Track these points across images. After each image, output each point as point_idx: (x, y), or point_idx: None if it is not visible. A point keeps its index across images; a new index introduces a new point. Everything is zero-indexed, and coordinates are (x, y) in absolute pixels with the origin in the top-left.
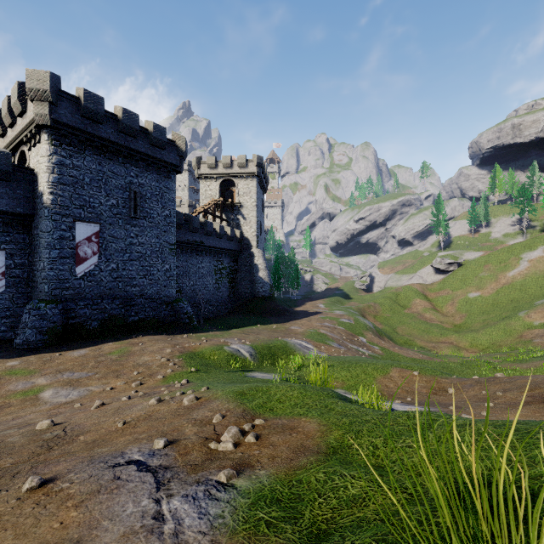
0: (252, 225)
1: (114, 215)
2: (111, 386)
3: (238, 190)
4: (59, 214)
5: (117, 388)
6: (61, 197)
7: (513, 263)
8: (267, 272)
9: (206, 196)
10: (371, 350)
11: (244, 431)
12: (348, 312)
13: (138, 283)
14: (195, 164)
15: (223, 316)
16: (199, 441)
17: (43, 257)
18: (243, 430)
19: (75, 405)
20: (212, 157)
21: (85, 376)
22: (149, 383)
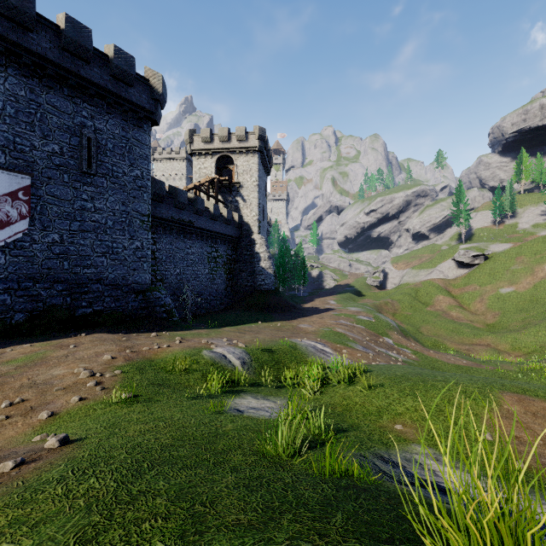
0: (252, 208)
1: (55, 166)
2: None
3: (237, 168)
4: None
5: None
6: None
7: None
8: (270, 262)
9: (200, 175)
10: (403, 354)
11: None
12: (365, 309)
13: (93, 263)
14: (188, 138)
15: (218, 312)
16: None
17: None
18: None
19: None
20: (206, 129)
21: None
22: (3, 434)
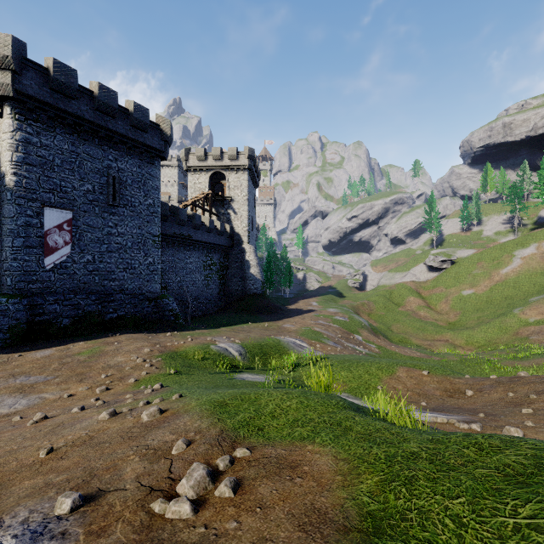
0: (243, 220)
1: (89, 202)
2: (71, 392)
3: (228, 184)
4: (25, 198)
5: (77, 395)
6: (27, 179)
7: (506, 260)
8: (259, 268)
9: (195, 190)
10: (368, 348)
11: (217, 471)
12: (343, 310)
13: (117, 277)
14: (184, 156)
15: (213, 314)
16: (136, 496)
17: (5, 246)
18: (216, 469)
19: (13, 419)
20: (201, 149)
21: (42, 380)
22: (117, 388)
